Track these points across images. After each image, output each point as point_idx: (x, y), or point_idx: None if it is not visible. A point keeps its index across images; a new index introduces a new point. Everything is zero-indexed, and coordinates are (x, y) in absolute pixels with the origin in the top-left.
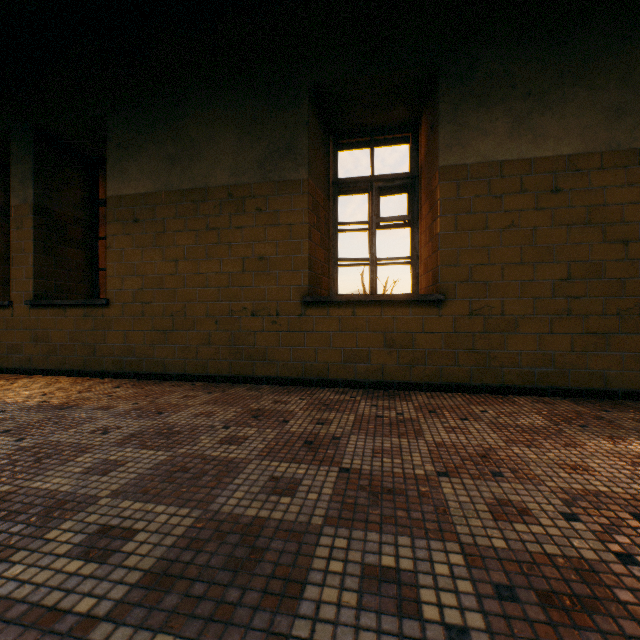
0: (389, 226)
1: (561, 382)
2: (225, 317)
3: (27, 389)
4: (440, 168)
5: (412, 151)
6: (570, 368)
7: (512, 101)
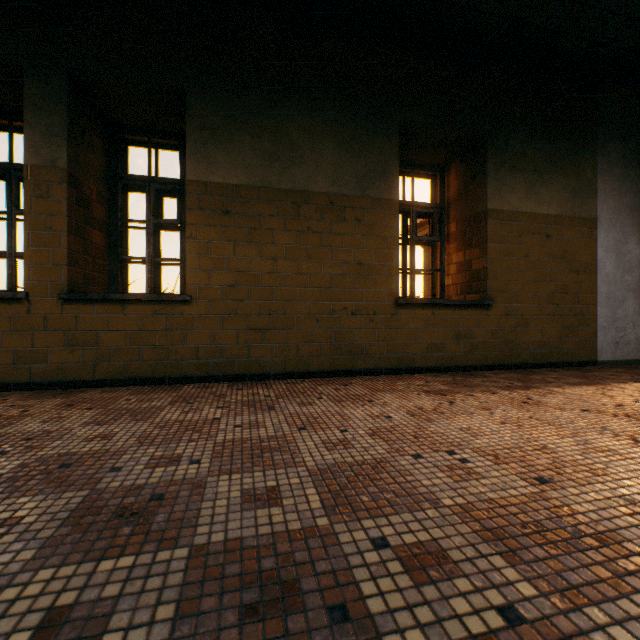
0: (416, 243)
1: (550, 358)
2: (326, 316)
3: (137, 401)
4: (488, 210)
5: (440, 188)
6: (554, 349)
7: (527, 173)
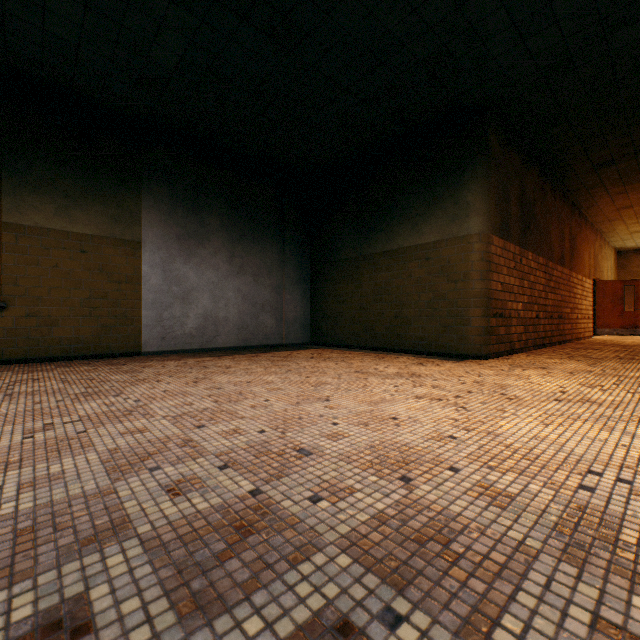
0: None
1: (88, 352)
2: None
3: None
4: (4, 223)
5: None
6: (93, 344)
7: (58, 197)
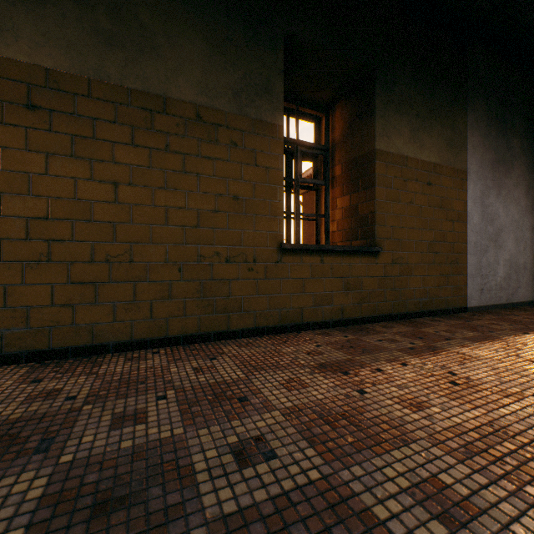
0: (300, 187)
1: (431, 306)
2: (192, 263)
3: None
4: (376, 150)
5: (325, 129)
6: (434, 297)
7: (411, 117)
